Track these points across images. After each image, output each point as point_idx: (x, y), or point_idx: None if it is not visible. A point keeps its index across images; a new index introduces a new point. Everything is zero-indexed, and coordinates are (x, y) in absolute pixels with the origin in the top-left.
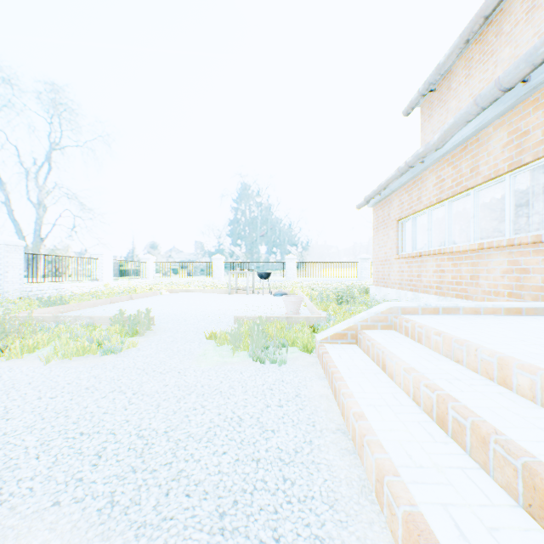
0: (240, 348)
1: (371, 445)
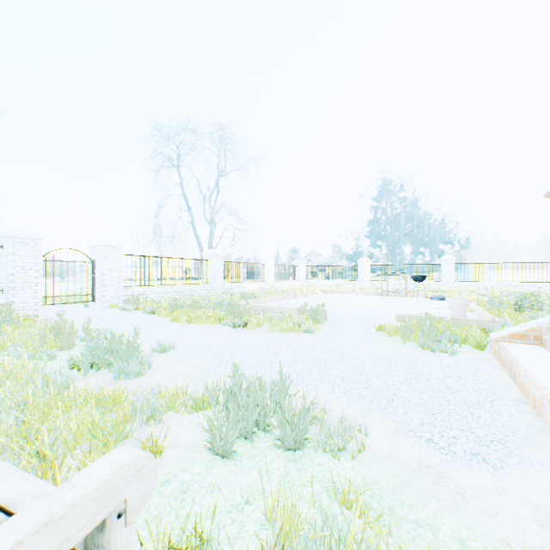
0: (408, 339)
1: (549, 401)
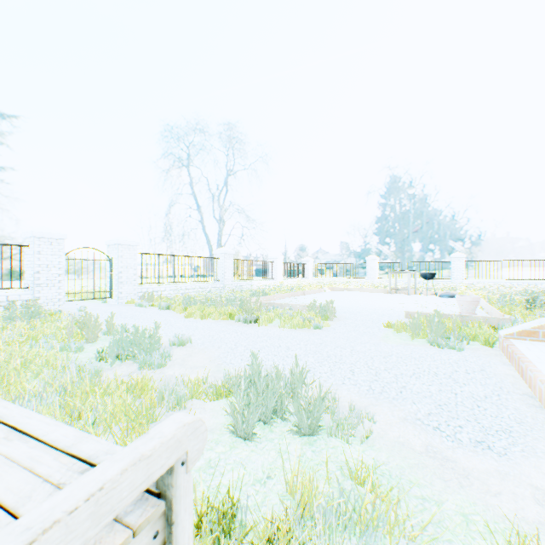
0: (417, 335)
1: None
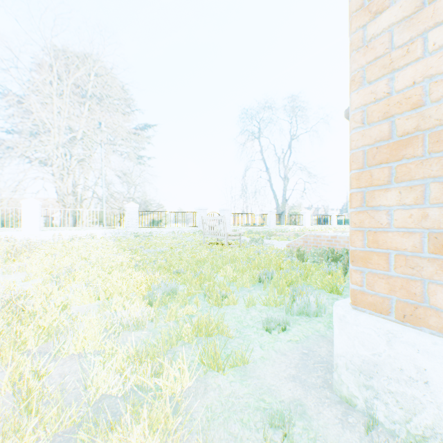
0: None
1: None
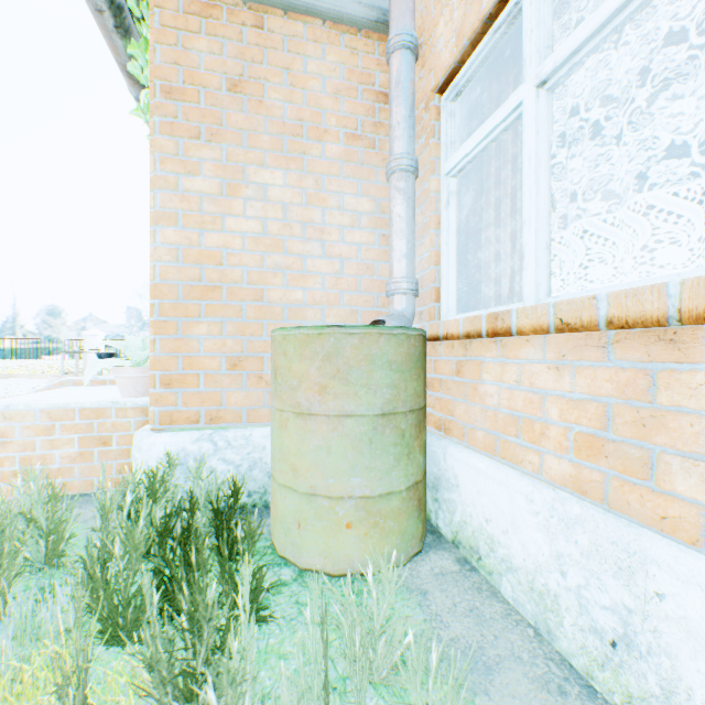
0: None
1: None
